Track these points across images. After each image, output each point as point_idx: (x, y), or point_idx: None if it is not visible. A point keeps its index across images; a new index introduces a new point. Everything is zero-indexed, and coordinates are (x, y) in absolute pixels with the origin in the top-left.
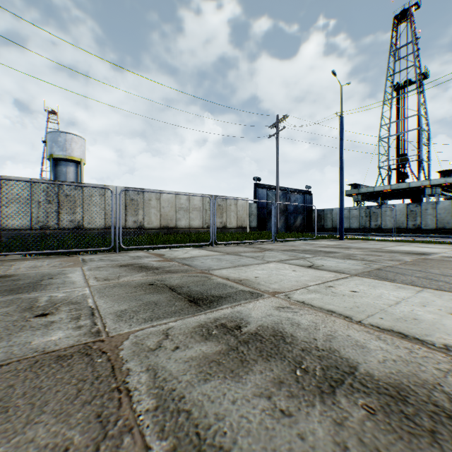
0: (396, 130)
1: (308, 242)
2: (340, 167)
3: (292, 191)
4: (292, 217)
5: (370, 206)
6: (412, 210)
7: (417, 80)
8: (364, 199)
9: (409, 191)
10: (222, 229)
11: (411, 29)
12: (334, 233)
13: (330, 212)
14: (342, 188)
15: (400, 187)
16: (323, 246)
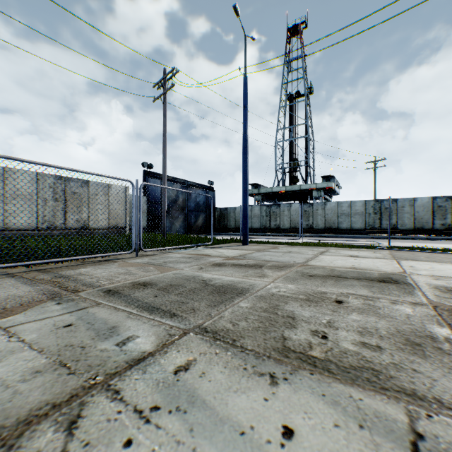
0: (289, 136)
1: (198, 252)
2: (244, 145)
3: (192, 185)
4: (192, 215)
5: (270, 205)
6: (307, 210)
7: (306, 92)
8: (264, 199)
9: (300, 193)
10: (81, 231)
11: (301, 44)
12: (237, 233)
13: (233, 211)
14: (246, 174)
15: (294, 189)
16: (219, 261)
